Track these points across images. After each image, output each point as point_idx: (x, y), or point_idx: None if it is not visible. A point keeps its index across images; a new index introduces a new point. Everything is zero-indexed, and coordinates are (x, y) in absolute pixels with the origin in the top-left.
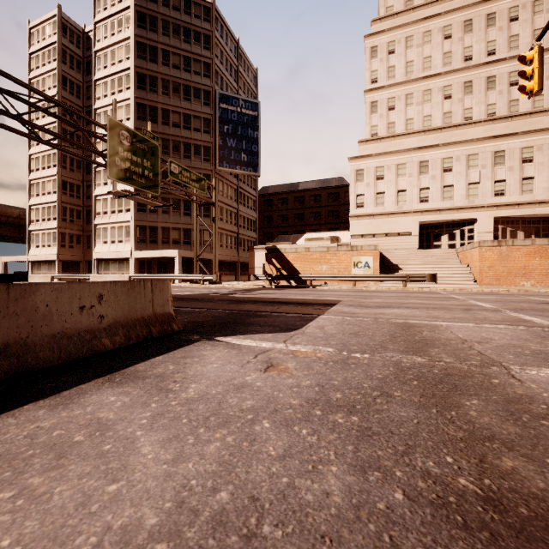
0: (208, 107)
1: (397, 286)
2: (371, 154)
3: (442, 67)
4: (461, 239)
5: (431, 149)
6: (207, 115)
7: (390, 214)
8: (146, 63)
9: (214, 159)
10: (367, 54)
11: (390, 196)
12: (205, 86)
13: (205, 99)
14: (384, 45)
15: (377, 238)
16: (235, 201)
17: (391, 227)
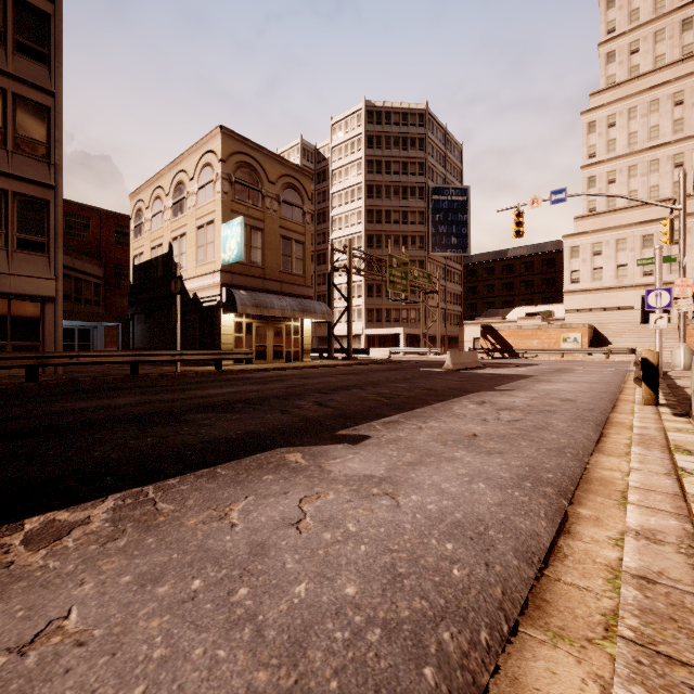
0: (422, 201)
1: (604, 358)
2: (587, 231)
3: (671, 135)
4: (693, 312)
5: (656, 223)
6: (421, 208)
7: (609, 289)
8: (373, 176)
9: (427, 246)
10: (584, 130)
11: (609, 271)
12: (419, 183)
13: (419, 194)
14: (603, 119)
15: (594, 313)
16: (443, 279)
17: (610, 302)
